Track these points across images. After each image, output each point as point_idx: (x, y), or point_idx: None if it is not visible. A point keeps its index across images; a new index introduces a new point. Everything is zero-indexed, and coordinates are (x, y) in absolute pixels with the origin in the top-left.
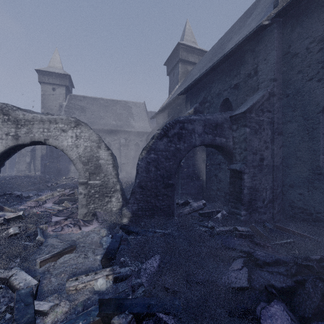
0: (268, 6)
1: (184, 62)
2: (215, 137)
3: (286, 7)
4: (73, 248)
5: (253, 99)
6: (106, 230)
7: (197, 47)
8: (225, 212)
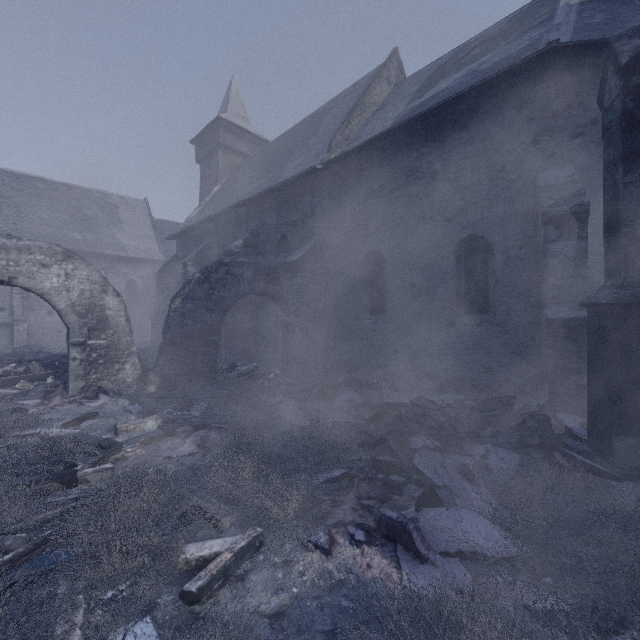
0: (327, 138)
1: (227, 149)
2: (268, 285)
3: (335, 159)
4: (95, 414)
5: (307, 247)
6: (127, 400)
7: (250, 131)
8: (278, 372)
